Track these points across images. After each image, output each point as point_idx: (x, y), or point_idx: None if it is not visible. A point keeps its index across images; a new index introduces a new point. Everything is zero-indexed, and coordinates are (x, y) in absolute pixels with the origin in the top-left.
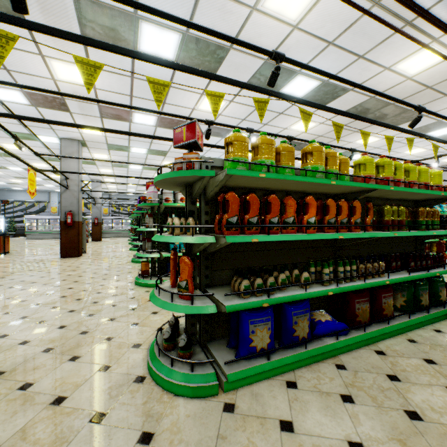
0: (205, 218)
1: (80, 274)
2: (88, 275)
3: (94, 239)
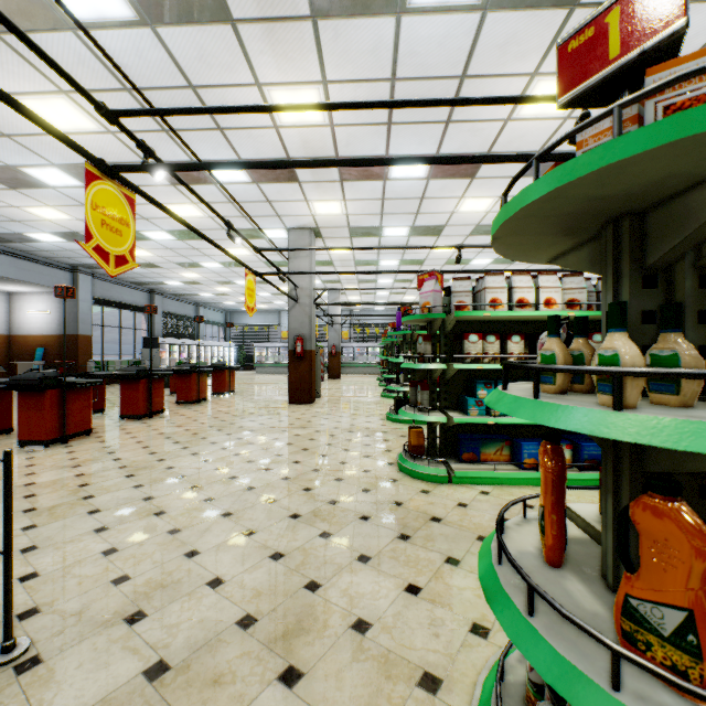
0: (698, 336)
1: (311, 436)
2: (322, 439)
3: (331, 377)
